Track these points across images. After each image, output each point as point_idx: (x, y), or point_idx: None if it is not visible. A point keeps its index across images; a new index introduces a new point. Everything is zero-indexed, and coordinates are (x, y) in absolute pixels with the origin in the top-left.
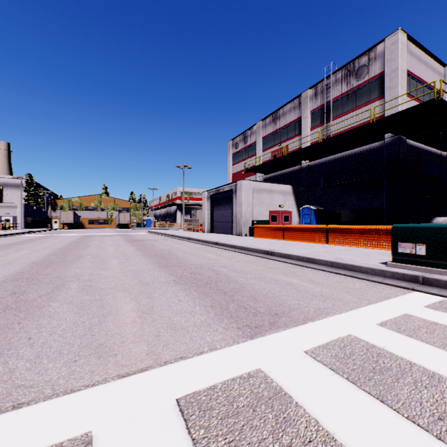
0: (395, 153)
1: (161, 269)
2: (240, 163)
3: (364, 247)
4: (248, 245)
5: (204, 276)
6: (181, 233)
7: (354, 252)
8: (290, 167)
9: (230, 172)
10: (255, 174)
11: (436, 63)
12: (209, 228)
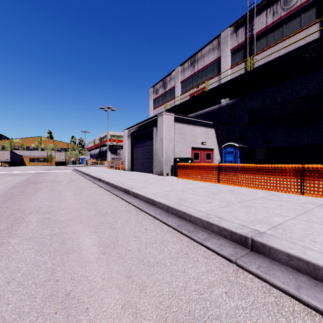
0: None
1: None
2: (160, 106)
3: None
4: (179, 201)
5: None
6: (100, 171)
7: None
8: (209, 107)
9: (151, 116)
10: None
11: None
12: (130, 166)
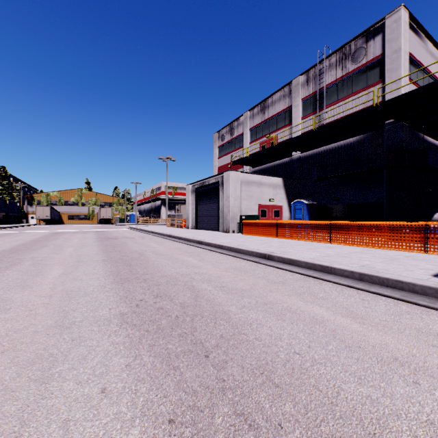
0: (397, 141)
1: (114, 286)
2: (227, 155)
3: (379, 248)
4: (238, 245)
5: (176, 302)
6: (163, 229)
7: (374, 255)
8: (280, 160)
9: (216, 166)
10: (243, 168)
11: (435, 49)
12: (194, 224)
